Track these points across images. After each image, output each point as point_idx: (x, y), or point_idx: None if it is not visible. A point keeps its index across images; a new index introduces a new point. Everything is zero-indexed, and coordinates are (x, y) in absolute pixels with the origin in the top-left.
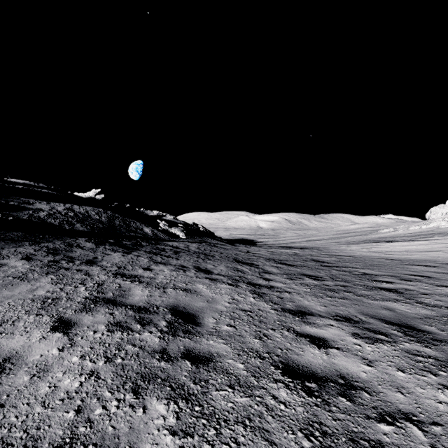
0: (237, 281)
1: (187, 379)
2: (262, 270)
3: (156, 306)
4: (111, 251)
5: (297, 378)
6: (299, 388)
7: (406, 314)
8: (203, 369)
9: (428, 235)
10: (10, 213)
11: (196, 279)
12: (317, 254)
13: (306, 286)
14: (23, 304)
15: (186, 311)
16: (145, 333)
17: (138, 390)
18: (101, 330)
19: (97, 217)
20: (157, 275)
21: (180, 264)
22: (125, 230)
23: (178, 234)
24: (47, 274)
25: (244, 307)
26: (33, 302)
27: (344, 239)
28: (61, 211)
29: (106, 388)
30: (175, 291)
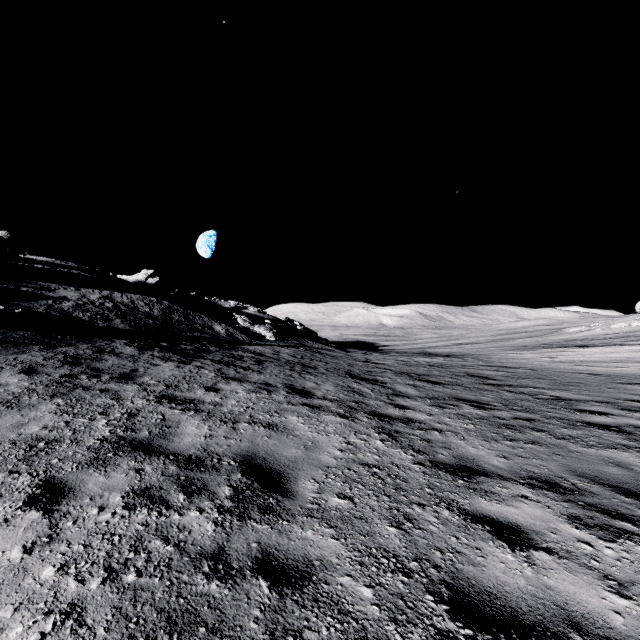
0: (353, 410)
1: (260, 627)
2: (391, 391)
3: (217, 455)
4: (161, 360)
5: (482, 627)
6: None
7: None
8: (292, 600)
9: None
10: (20, 304)
11: (287, 407)
12: (473, 365)
13: (466, 420)
14: None
15: (268, 467)
16: (190, 512)
17: None
18: (112, 506)
19: (147, 309)
20: (225, 399)
21: (263, 380)
22: (187, 329)
23: (265, 335)
24: (53, 396)
25: (367, 459)
26: (14, 448)
27: (510, 343)
28: (95, 300)
29: None
30: (252, 428)
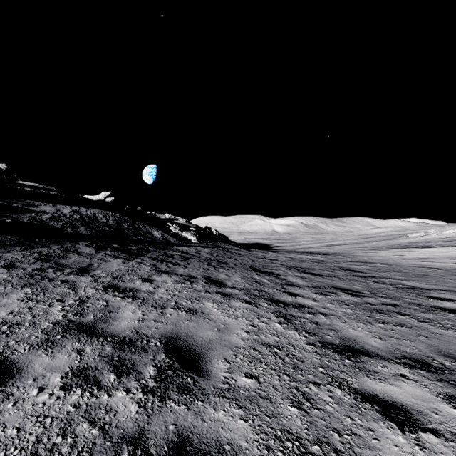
0: (256, 297)
1: None
2: (284, 281)
3: (147, 337)
4: (111, 257)
5: None
6: None
7: None
8: None
9: None
10: (11, 216)
11: (205, 294)
12: (344, 261)
13: (344, 305)
14: None
15: (187, 347)
16: (118, 393)
17: None
18: (51, 386)
19: (104, 220)
20: (157, 288)
21: (187, 273)
22: (133, 234)
23: (190, 238)
24: (24, 286)
25: (268, 340)
26: None
27: (368, 244)
28: (67, 213)
29: None
30: (176, 312)
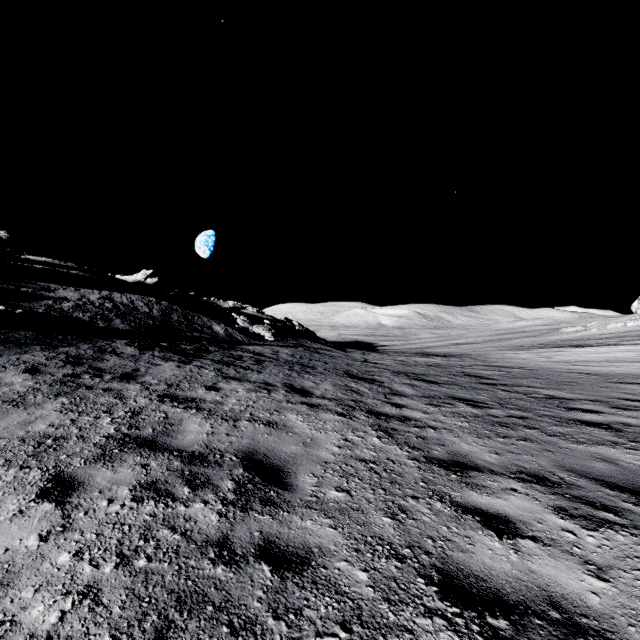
0: (351, 409)
1: (263, 606)
2: (388, 390)
3: (220, 451)
4: (161, 360)
5: (469, 606)
6: (477, 632)
7: (638, 470)
8: (293, 583)
9: (638, 337)
10: (20, 304)
11: (286, 405)
12: (470, 365)
13: (461, 418)
14: (5, 448)
15: (268, 462)
16: (195, 504)
17: (166, 634)
18: (121, 498)
19: (146, 309)
20: (226, 398)
21: (263, 380)
22: (186, 329)
23: (264, 335)
24: (58, 395)
25: (364, 455)
26: (23, 444)
27: (507, 343)
28: (95, 300)
29: (106, 628)
30: (252, 425)
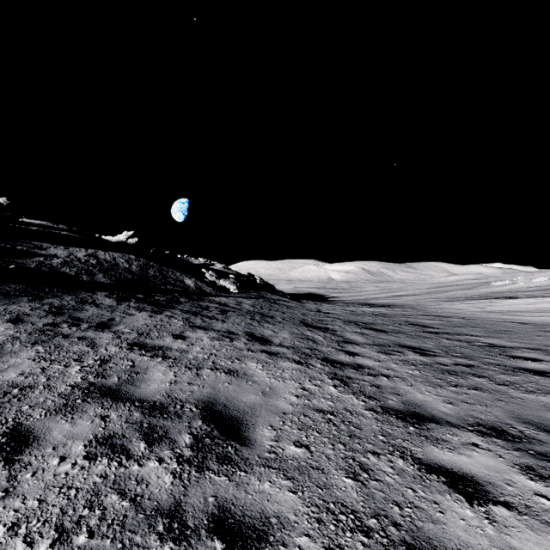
0: (308, 357)
1: None
2: (341, 338)
3: (180, 402)
4: (136, 310)
5: None
6: None
7: None
8: None
9: None
10: (15, 260)
11: (247, 353)
12: (412, 314)
13: (411, 366)
14: None
15: (227, 413)
16: (149, 463)
17: None
18: (74, 455)
19: (126, 265)
20: (191, 346)
21: (226, 329)
22: (161, 282)
23: (229, 288)
24: (35, 344)
25: (321, 405)
26: None
27: (443, 294)
28: (81, 257)
29: None
30: (214, 374)
